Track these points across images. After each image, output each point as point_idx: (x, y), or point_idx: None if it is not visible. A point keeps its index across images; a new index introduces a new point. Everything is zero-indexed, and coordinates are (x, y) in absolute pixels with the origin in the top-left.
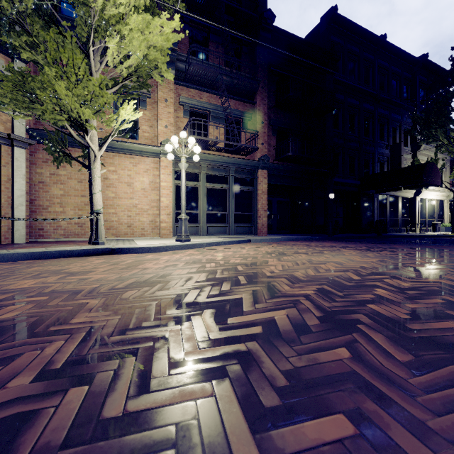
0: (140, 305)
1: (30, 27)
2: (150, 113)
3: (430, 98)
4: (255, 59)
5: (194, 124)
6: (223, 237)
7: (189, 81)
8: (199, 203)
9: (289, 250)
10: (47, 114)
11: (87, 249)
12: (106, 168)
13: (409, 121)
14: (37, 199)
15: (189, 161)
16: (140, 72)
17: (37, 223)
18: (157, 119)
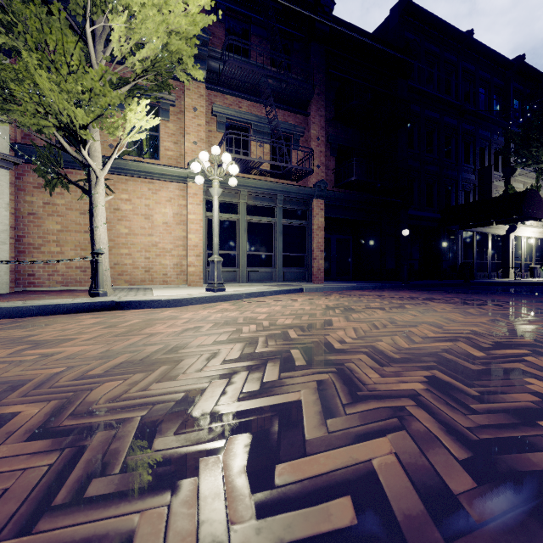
0: (110, 420)
1: (7, 1)
2: (174, 125)
3: (529, 110)
4: (309, 58)
5: (231, 140)
6: (269, 285)
7: (225, 85)
8: (238, 242)
9: (357, 303)
10: (27, 118)
11: (80, 303)
12: (117, 196)
13: (501, 140)
14: (27, 236)
15: (224, 187)
16: (158, 67)
17: (26, 267)
18: (184, 133)
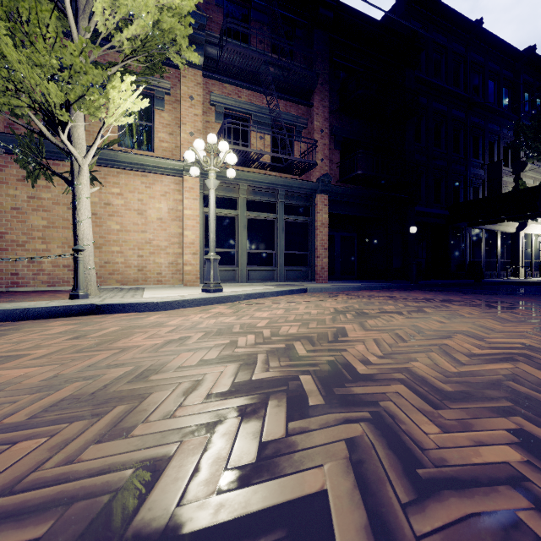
0: None
1: None
2: (169, 115)
3: None
4: (312, 46)
5: (229, 132)
6: (270, 285)
7: (223, 72)
8: (237, 239)
9: (369, 305)
10: None
11: (54, 306)
12: (107, 190)
13: (510, 134)
14: (10, 232)
15: (222, 181)
16: (148, 47)
17: (9, 266)
18: (180, 124)
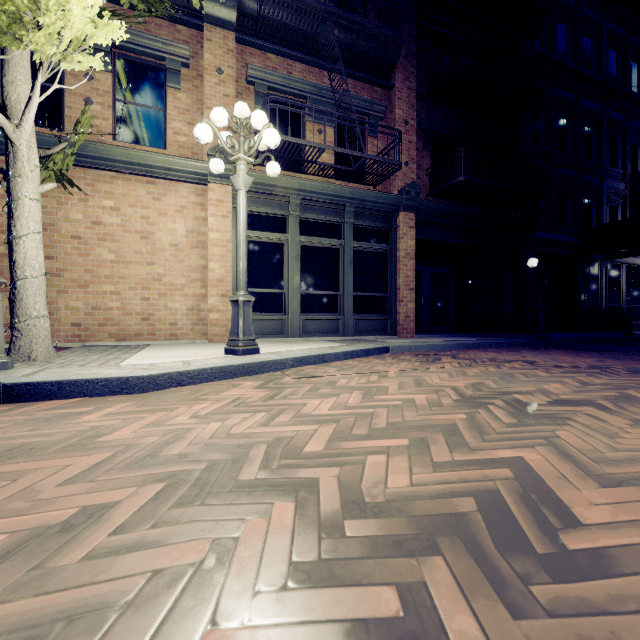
0: None
1: None
2: (188, 96)
3: None
4: (393, 3)
5: (275, 123)
6: (333, 341)
7: (266, 36)
8: (286, 275)
9: (512, 382)
10: None
11: None
12: (96, 202)
13: None
14: None
15: (265, 192)
16: None
17: None
18: (203, 109)
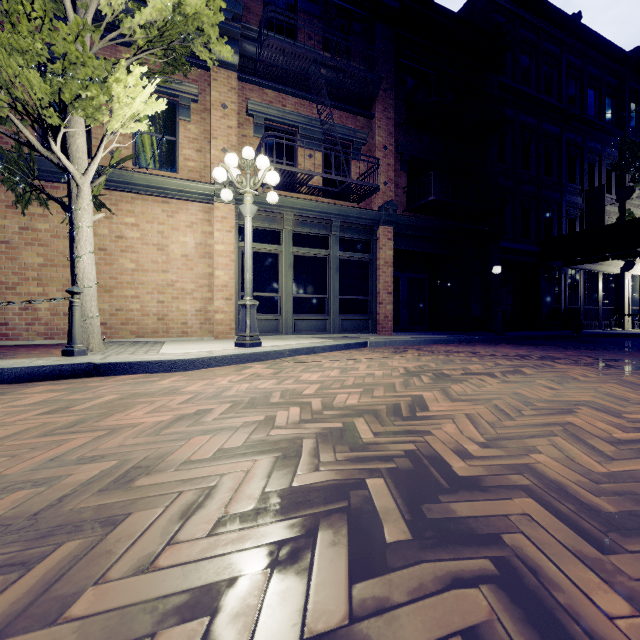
0: None
1: None
2: (196, 127)
3: None
4: (374, 43)
5: (271, 149)
6: (321, 338)
7: (264, 75)
8: (281, 281)
9: (449, 364)
10: None
11: (37, 366)
12: (119, 219)
13: (614, 153)
14: None
15: (263, 209)
16: (167, 37)
17: None
18: (210, 138)
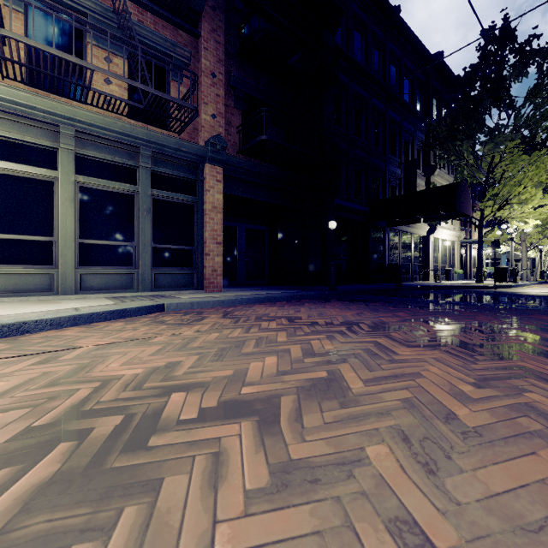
0: None
1: None
2: None
3: (453, 101)
4: None
5: (42, 34)
6: (111, 299)
7: None
8: (56, 220)
9: (222, 358)
10: None
11: None
12: None
13: (422, 137)
14: None
15: (18, 113)
16: None
17: None
18: None
